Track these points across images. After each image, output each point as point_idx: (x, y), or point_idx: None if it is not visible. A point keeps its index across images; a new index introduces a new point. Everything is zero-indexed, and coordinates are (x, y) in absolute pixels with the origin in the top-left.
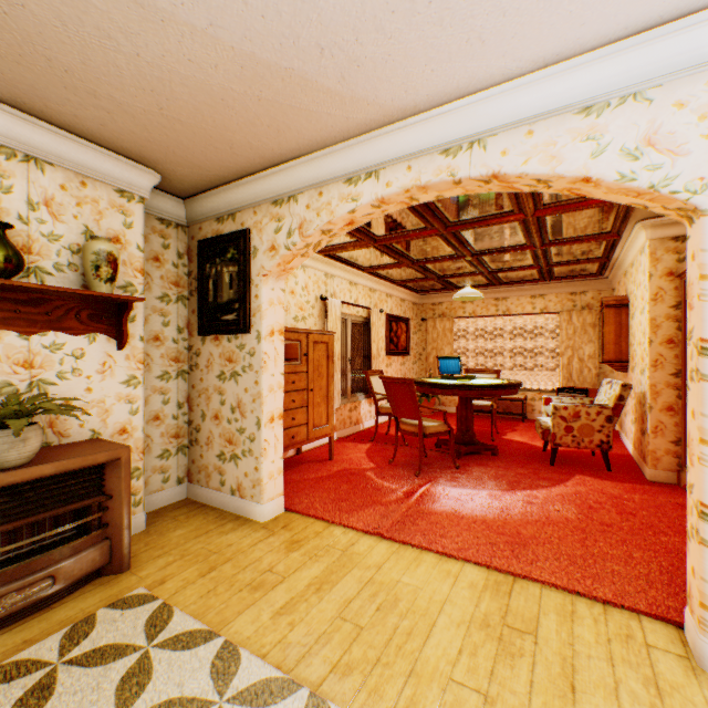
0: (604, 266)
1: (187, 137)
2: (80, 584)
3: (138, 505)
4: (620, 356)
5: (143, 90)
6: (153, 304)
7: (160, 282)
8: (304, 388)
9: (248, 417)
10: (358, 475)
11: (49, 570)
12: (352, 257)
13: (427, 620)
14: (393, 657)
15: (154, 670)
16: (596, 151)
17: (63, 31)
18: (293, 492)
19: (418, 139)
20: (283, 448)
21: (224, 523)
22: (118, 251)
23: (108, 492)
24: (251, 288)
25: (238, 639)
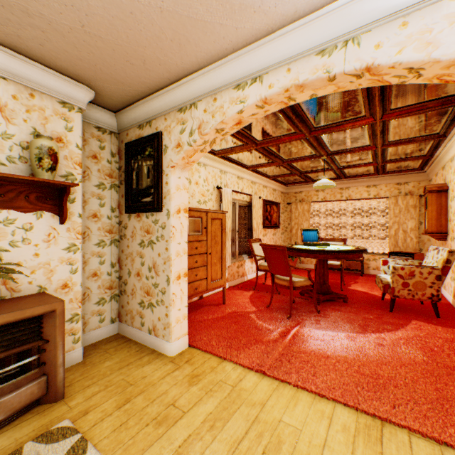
0: (426, 162)
1: (108, 54)
2: (20, 413)
3: (77, 342)
4: (440, 229)
5: (64, 5)
6: (92, 190)
7: (98, 174)
8: (204, 252)
9: (160, 275)
10: (244, 316)
11: None
12: (239, 158)
13: None
14: None
15: None
16: None
17: None
18: (196, 330)
19: (297, 44)
20: (189, 297)
21: (141, 357)
22: (58, 147)
23: (45, 338)
24: (163, 177)
25: None
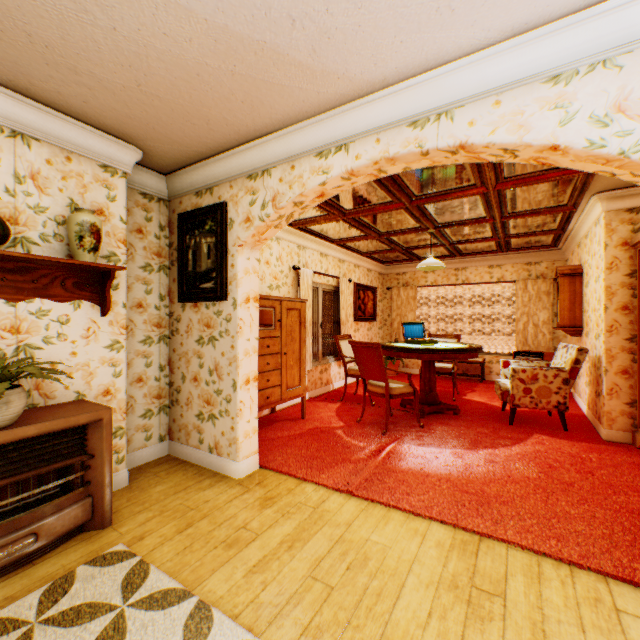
0: (559, 237)
1: (166, 113)
2: (62, 540)
3: (121, 462)
4: (574, 322)
5: (121, 65)
6: (136, 273)
7: (143, 253)
8: (278, 352)
9: (224, 379)
10: (329, 433)
11: (31, 527)
12: (322, 230)
13: (396, 580)
14: (363, 620)
15: (128, 632)
16: (565, 118)
17: (41, 4)
18: (267, 450)
19: (387, 112)
20: (258, 408)
21: (201, 480)
22: (101, 222)
23: (91, 452)
24: (228, 257)
25: (211, 599)
